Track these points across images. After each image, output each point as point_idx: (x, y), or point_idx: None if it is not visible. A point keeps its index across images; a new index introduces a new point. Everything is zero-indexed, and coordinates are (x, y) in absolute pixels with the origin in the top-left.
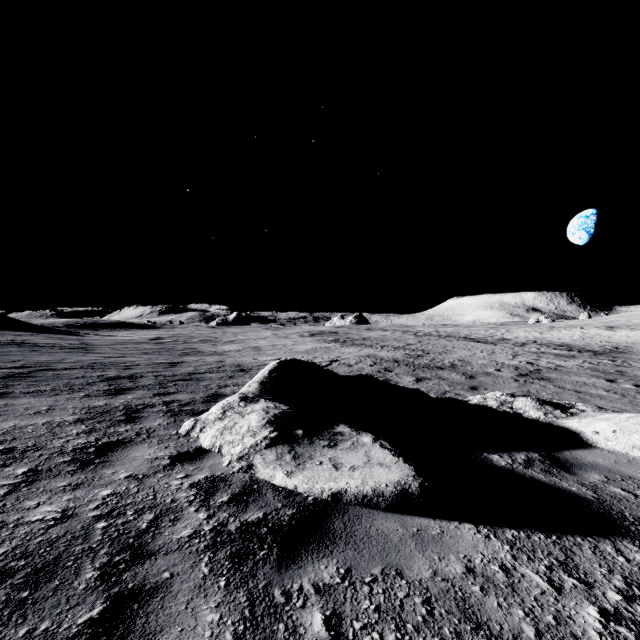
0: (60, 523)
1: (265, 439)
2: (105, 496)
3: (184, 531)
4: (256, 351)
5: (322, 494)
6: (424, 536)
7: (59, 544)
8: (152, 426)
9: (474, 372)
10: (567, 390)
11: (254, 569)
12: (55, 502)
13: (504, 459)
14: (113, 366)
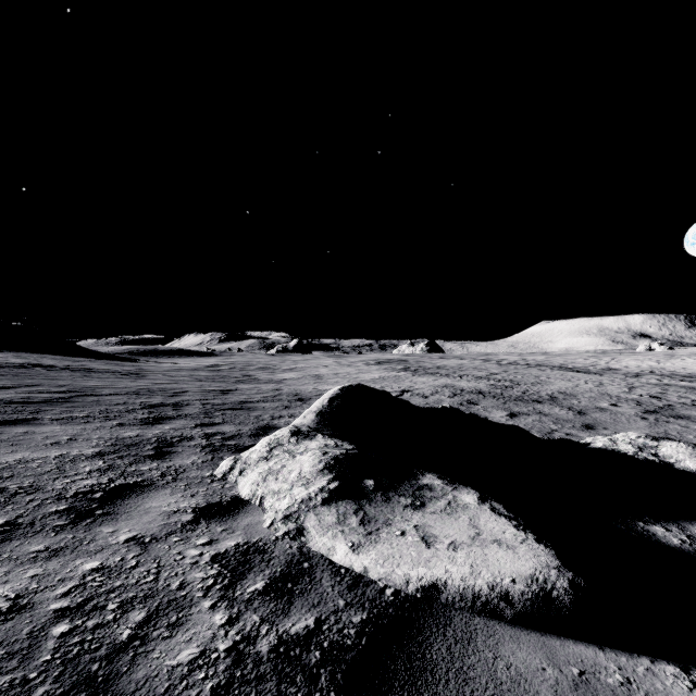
0: (1, 622)
1: (321, 491)
2: (87, 572)
3: (185, 651)
4: (317, 379)
5: (407, 586)
6: (596, 689)
7: None
8: (183, 464)
9: (583, 407)
10: None
11: None
12: (12, 580)
13: (674, 534)
14: (160, 392)
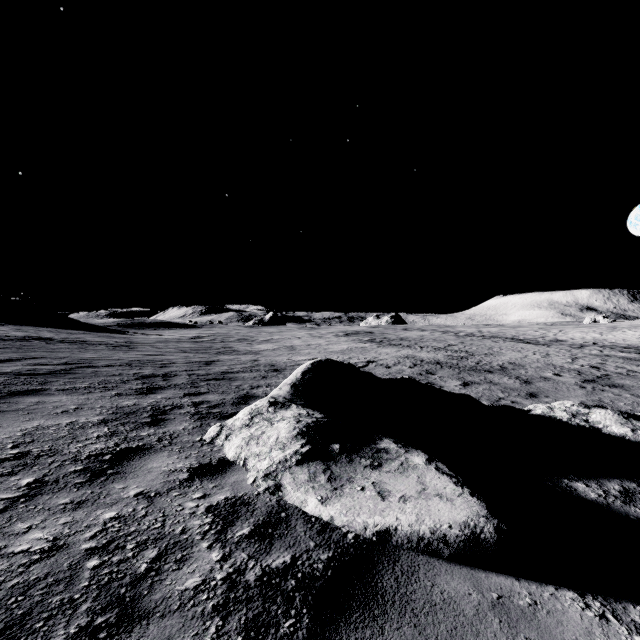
0: (45, 558)
1: (296, 454)
2: (107, 520)
3: (190, 579)
4: (290, 350)
5: (365, 531)
6: (509, 608)
7: (35, 591)
8: (176, 430)
9: (529, 376)
10: None
11: None
12: (49, 526)
13: (592, 489)
14: (150, 364)
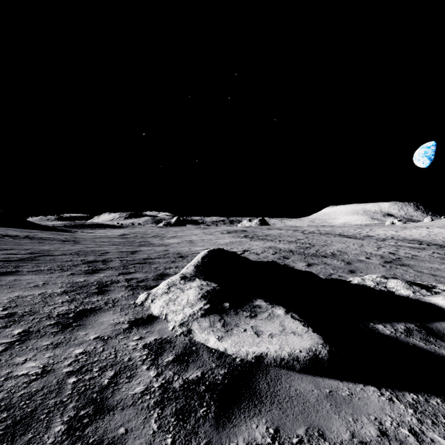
0: (40, 378)
1: (200, 310)
2: (77, 354)
3: (137, 387)
4: (190, 243)
5: (247, 356)
6: (336, 397)
7: (37, 397)
8: (116, 297)
9: (350, 259)
10: (425, 274)
11: (196, 427)
12: (39, 359)
13: (388, 328)
14: (92, 253)
